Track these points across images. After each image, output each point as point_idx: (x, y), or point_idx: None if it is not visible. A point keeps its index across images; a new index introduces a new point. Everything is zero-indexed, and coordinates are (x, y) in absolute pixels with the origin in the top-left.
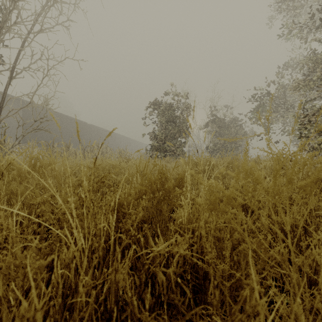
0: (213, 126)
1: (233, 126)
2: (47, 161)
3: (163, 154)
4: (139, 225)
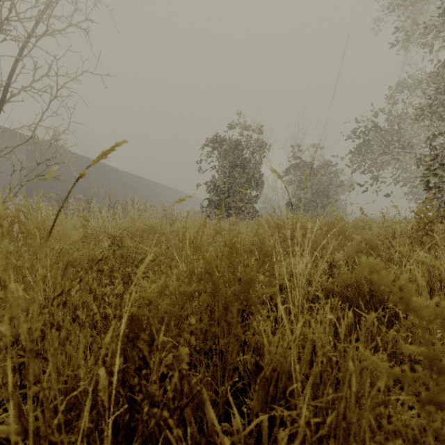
0: (296, 173)
1: (325, 173)
2: (33, 222)
3: (226, 212)
4: (182, 371)
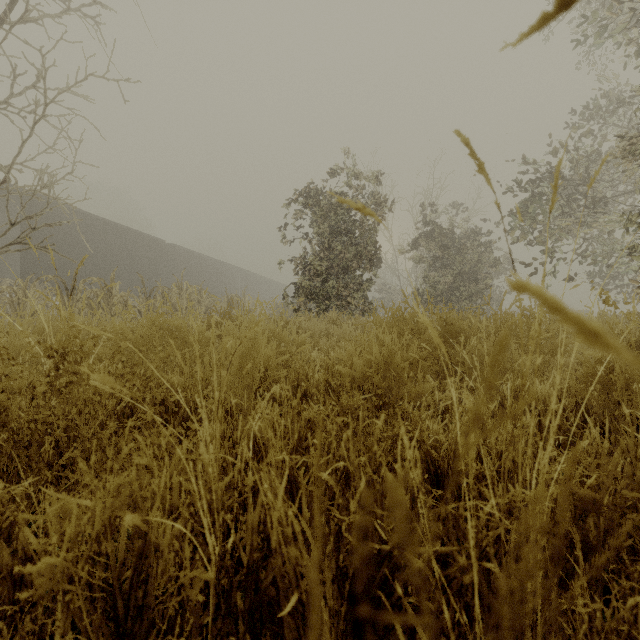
0: (429, 246)
1: (473, 246)
2: None
3: (323, 305)
4: None
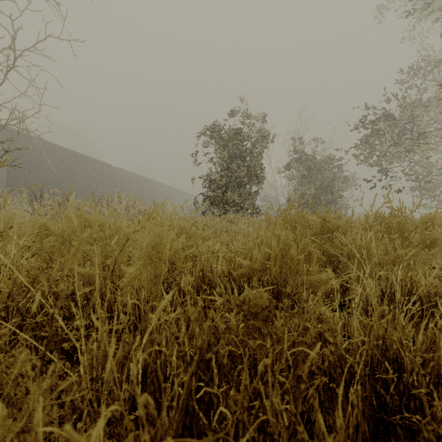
0: (298, 168)
1: (330, 168)
2: None
3: (223, 209)
4: None
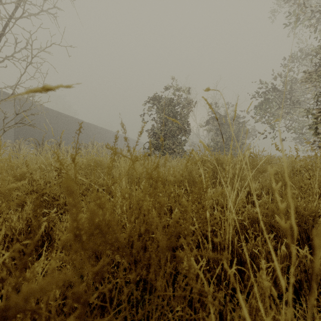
0: (214, 123)
1: (235, 123)
2: None
3: (162, 152)
4: None
